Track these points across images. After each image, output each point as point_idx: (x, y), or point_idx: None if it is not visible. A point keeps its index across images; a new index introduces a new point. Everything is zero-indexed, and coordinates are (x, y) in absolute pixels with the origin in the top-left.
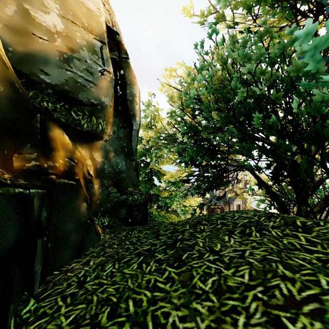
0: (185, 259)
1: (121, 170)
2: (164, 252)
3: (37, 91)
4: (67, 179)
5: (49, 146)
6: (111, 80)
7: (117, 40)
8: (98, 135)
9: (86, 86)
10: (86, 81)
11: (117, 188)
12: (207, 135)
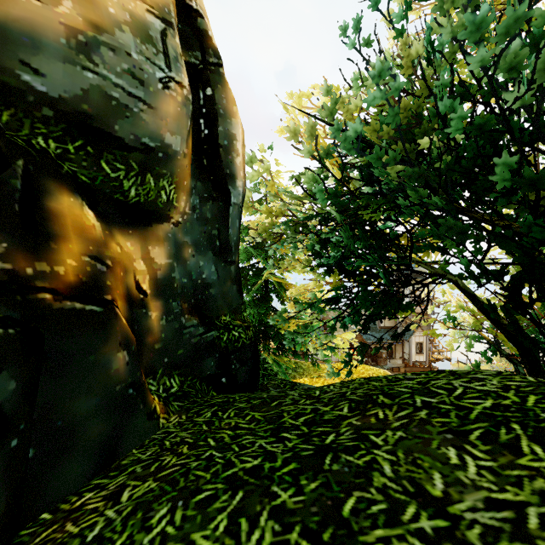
0: (351, 519)
1: (207, 282)
2: (295, 485)
3: (17, 111)
4: (81, 301)
5: (44, 229)
6: (185, 101)
7: (200, 28)
8: (161, 212)
9: (131, 108)
10: (129, 97)
11: (200, 317)
12: (376, 213)
